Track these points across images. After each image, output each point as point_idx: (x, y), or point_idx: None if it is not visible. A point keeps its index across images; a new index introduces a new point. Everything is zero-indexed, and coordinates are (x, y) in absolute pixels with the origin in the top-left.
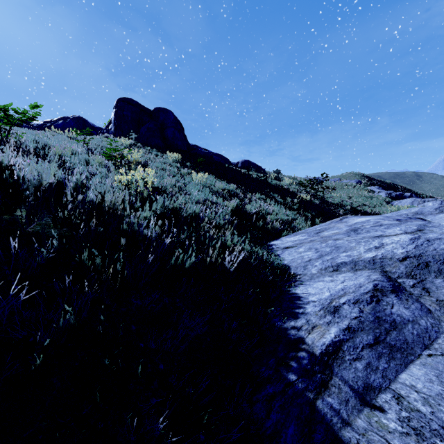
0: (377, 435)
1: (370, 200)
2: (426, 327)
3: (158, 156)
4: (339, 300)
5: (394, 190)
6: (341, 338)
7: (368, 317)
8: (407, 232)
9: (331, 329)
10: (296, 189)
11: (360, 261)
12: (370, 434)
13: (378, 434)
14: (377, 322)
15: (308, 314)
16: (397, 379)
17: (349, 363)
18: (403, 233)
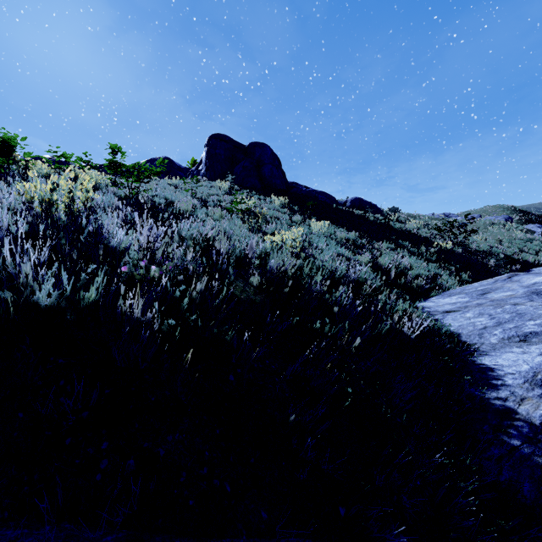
0: None
1: (530, 245)
2: None
3: (261, 200)
4: None
5: None
6: None
7: None
8: None
9: None
10: (427, 233)
11: None
12: None
13: None
14: None
15: (510, 386)
16: None
17: None
18: None
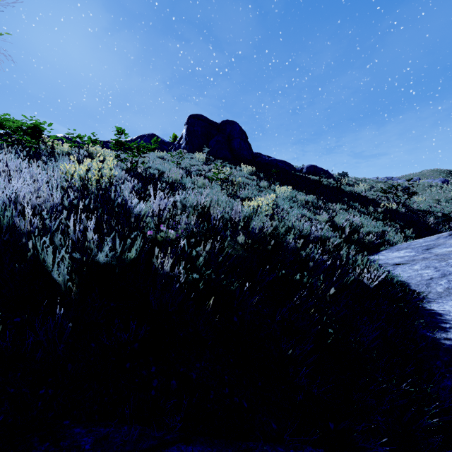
0: None
1: None
2: None
3: (232, 169)
4: None
5: None
6: None
7: None
8: None
9: None
10: (374, 195)
11: None
12: None
13: None
14: None
15: None
16: None
17: None
18: None
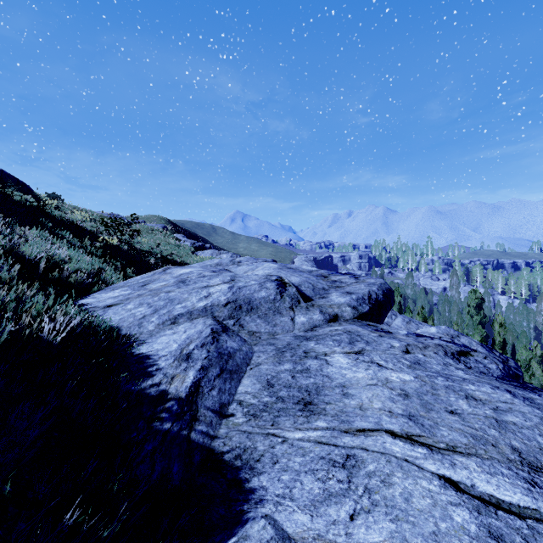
0: (234, 431)
1: (178, 249)
2: (246, 351)
3: None
4: (189, 348)
5: (196, 240)
6: (199, 377)
7: (214, 354)
8: (225, 282)
9: (189, 373)
10: (94, 227)
11: (195, 310)
12: (231, 433)
13: (235, 430)
14: (220, 356)
15: (164, 368)
16: (237, 392)
17: (208, 394)
18: (223, 283)
